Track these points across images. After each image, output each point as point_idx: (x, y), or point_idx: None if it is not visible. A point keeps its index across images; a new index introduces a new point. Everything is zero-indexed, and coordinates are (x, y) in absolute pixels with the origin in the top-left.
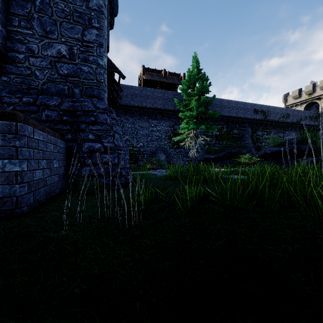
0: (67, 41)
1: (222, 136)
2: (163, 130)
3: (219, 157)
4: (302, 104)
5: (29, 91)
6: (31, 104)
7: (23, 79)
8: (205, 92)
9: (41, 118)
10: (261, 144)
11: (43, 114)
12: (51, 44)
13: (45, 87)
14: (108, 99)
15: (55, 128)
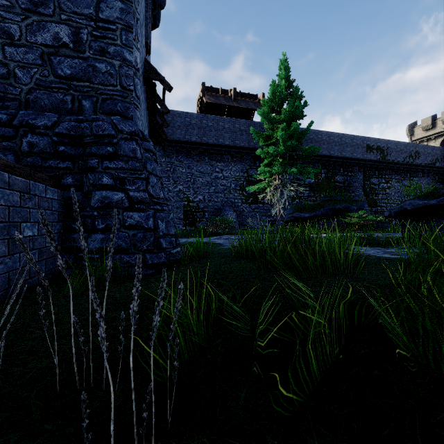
0: (71, 19)
1: (319, 184)
2: (233, 177)
3: (316, 216)
4: (437, 138)
5: (4, 104)
6: (3, 124)
7: None
8: (297, 117)
9: (19, 149)
10: (376, 196)
11: (23, 141)
12: (42, 24)
13: (32, 97)
14: (150, 129)
15: (45, 166)
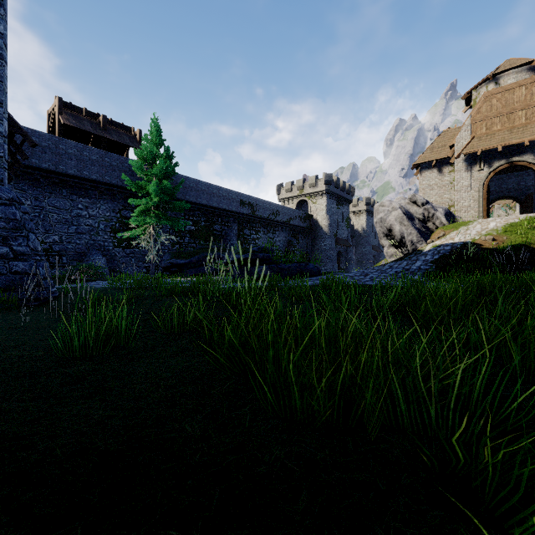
0: None
1: (199, 232)
2: (102, 216)
3: (191, 263)
4: (294, 200)
5: None
6: None
7: None
8: (170, 174)
9: None
10: (249, 245)
11: None
12: None
13: None
14: None
15: None
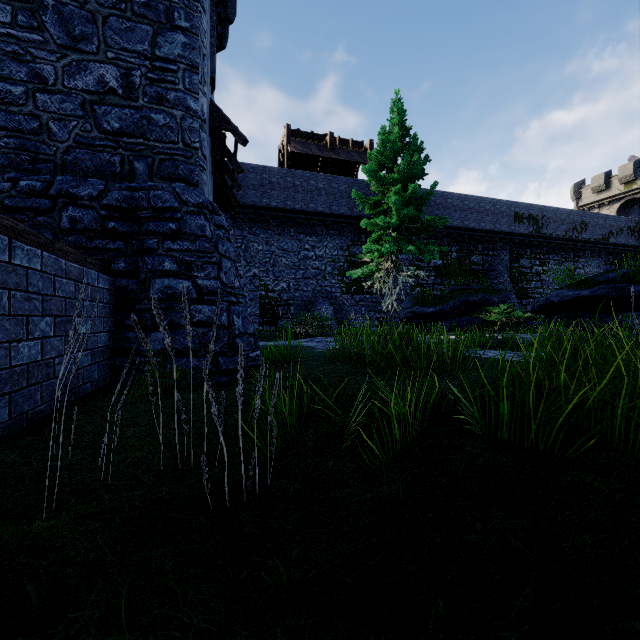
0: (120, 57)
1: (448, 267)
2: (329, 256)
3: (443, 312)
4: (612, 204)
5: (34, 167)
6: (37, 194)
7: (23, 140)
8: (416, 177)
9: (58, 225)
10: (528, 284)
11: (63, 215)
12: (83, 65)
13: (70, 158)
14: (215, 191)
15: (91, 247)
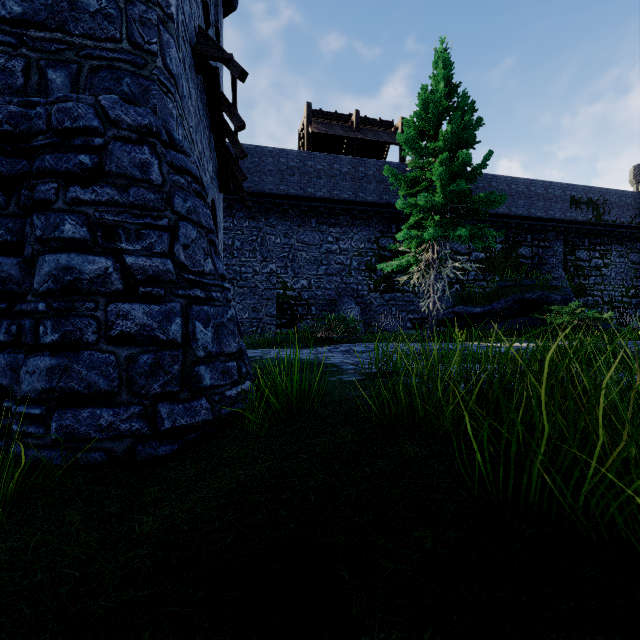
0: None
1: (492, 261)
2: (355, 250)
3: (493, 312)
4: None
5: None
6: None
7: None
8: (465, 145)
9: None
10: (586, 279)
11: None
12: None
13: None
14: (220, 168)
15: None
